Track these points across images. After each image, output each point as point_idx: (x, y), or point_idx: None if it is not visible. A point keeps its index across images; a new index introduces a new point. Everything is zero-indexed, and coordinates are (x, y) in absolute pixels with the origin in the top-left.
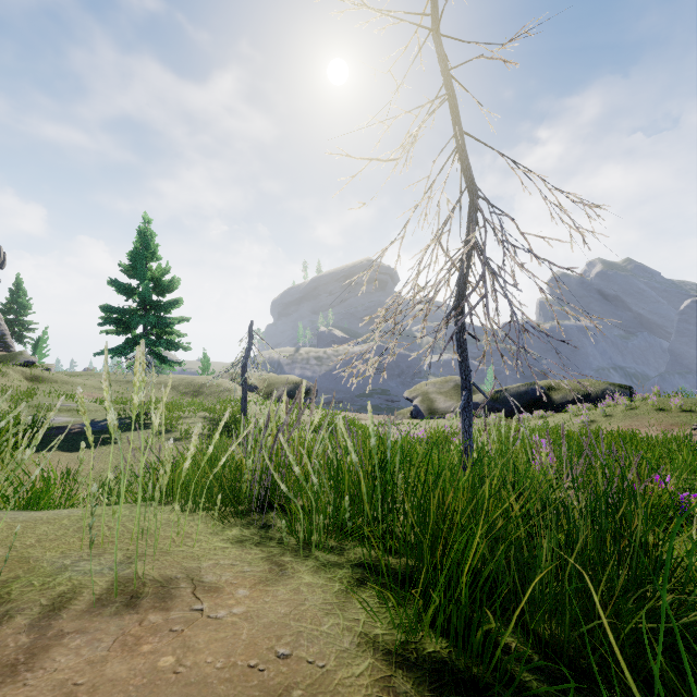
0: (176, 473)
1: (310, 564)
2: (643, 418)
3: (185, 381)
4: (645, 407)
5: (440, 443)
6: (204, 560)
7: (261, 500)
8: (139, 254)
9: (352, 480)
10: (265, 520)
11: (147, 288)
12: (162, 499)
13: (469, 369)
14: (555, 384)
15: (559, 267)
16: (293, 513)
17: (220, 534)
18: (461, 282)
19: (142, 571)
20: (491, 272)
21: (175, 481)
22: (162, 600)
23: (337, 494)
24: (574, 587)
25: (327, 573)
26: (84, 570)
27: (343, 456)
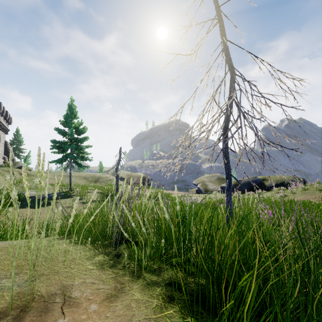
0: (76, 221)
1: (140, 283)
2: (311, 194)
3: (91, 175)
4: (312, 189)
5: (211, 206)
6: (77, 279)
7: (118, 238)
8: (68, 115)
9: (166, 228)
10: (118, 249)
11: (72, 131)
12: (69, 235)
13: (230, 168)
14: (266, 178)
15: (287, 106)
16: (132, 249)
17: (91, 259)
18: (226, 121)
19: (36, 287)
20: (244, 114)
21: (75, 226)
22: (39, 314)
23: (157, 237)
24: (320, 316)
25: (149, 290)
26: (2, 286)
27: (161, 215)
